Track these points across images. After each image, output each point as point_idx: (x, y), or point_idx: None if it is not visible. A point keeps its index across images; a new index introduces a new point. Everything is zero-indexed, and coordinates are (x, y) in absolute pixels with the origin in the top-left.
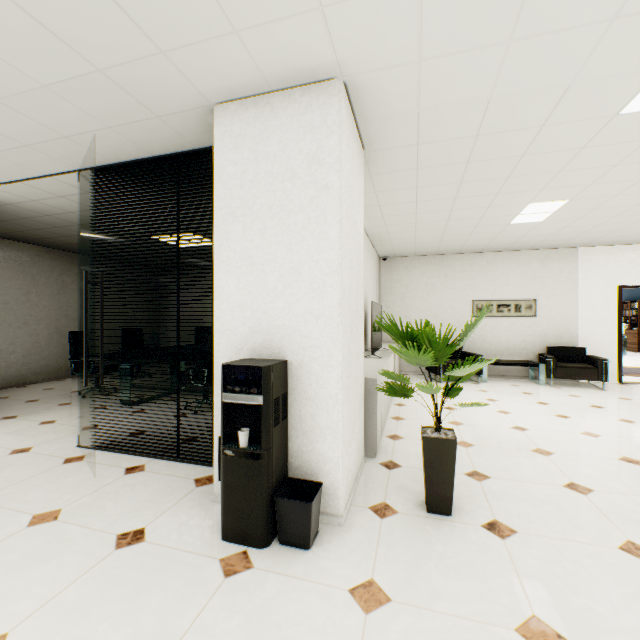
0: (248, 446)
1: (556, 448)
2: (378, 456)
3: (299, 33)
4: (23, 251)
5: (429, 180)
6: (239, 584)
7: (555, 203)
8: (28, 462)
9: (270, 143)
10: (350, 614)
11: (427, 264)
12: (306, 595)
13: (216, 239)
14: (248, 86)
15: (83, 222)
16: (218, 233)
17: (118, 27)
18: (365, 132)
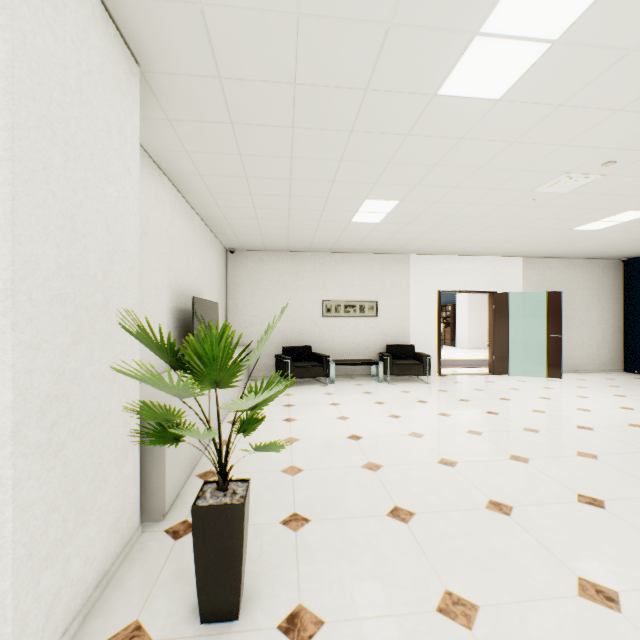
0: None
1: (386, 458)
2: (169, 516)
3: None
4: None
5: (253, 146)
6: None
7: (388, 203)
8: None
9: None
10: None
11: (279, 260)
12: None
13: None
14: None
15: None
16: None
17: None
18: (126, 26)
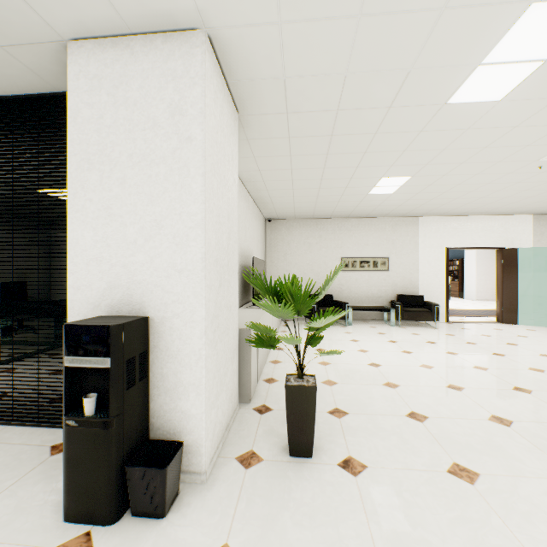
0: (95, 413)
1: (401, 381)
2: (253, 401)
3: None
4: None
5: (300, 149)
6: None
7: (401, 178)
8: None
9: (130, 88)
10: None
11: (305, 226)
12: None
13: (70, 187)
14: (103, 23)
15: None
16: (72, 180)
17: None
18: (237, 94)
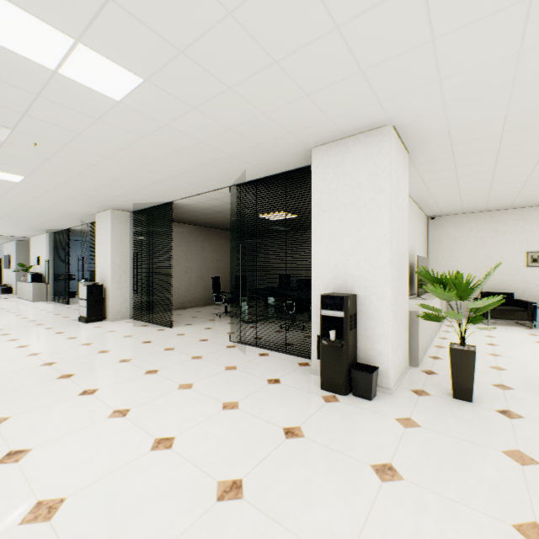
0: (335, 340)
1: None
2: (420, 366)
3: (365, 113)
4: (185, 229)
5: (465, 162)
6: (333, 406)
7: None
8: (210, 345)
9: (345, 167)
10: (395, 426)
11: (475, 220)
12: (370, 416)
13: (313, 224)
14: (333, 137)
15: (220, 211)
16: (314, 221)
17: (272, 129)
18: (408, 145)
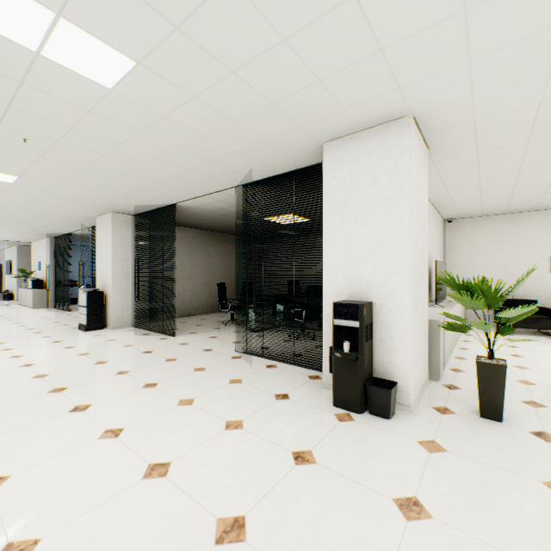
0: (349, 352)
1: None
2: (440, 380)
3: (383, 101)
4: (189, 233)
5: (490, 159)
6: (348, 425)
7: None
8: (214, 356)
9: (360, 163)
10: (418, 450)
11: (496, 223)
12: (389, 438)
13: (324, 226)
14: (346, 131)
15: (226, 213)
16: (326, 222)
17: (280, 121)
18: (429, 139)
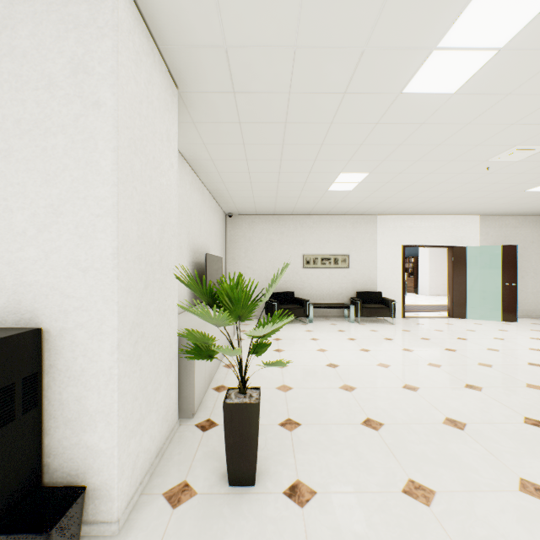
0: None
1: (358, 382)
2: (197, 415)
3: None
4: None
5: (254, 137)
6: None
7: (360, 175)
8: None
9: (18, 35)
10: None
11: (267, 222)
12: None
13: None
14: None
15: None
16: None
17: None
18: (173, 64)
